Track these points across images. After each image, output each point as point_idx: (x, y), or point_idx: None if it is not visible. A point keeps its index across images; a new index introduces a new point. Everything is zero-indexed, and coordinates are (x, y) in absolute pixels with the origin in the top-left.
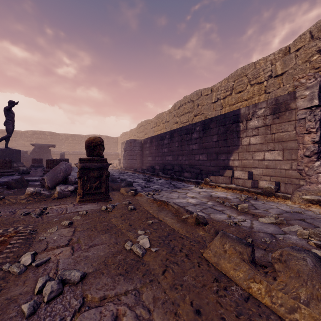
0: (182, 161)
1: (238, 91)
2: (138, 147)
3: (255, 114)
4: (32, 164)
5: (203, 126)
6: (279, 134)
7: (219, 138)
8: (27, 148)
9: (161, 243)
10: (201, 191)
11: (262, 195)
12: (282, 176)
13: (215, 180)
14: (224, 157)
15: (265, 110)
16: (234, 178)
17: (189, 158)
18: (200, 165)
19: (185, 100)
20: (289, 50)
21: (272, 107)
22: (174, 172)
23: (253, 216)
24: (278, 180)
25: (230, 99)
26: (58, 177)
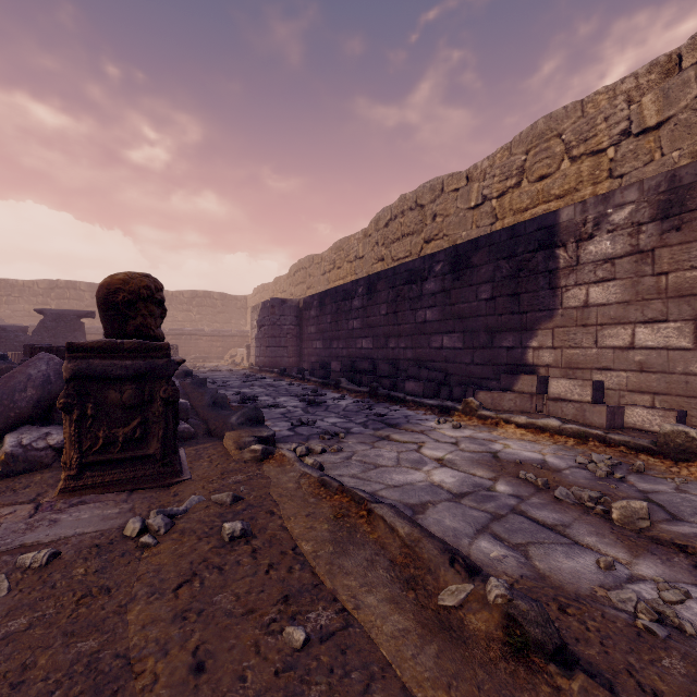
0: (398, 351)
1: (538, 175)
2: (290, 317)
3: (603, 222)
4: (24, 358)
5: (453, 262)
6: (681, 274)
7: (497, 291)
8: (36, 320)
9: None
10: (460, 437)
11: (655, 455)
12: (693, 395)
13: (493, 404)
14: (511, 340)
15: (636, 208)
16: (548, 399)
17: (415, 343)
18: (446, 361)
19: (402, 205)
20: (678, 62)
21: (659, 199)
22: (378, 380)
23: (693, 560)
24: (679, 405)
25: (517, 196)
26: (18, 403)
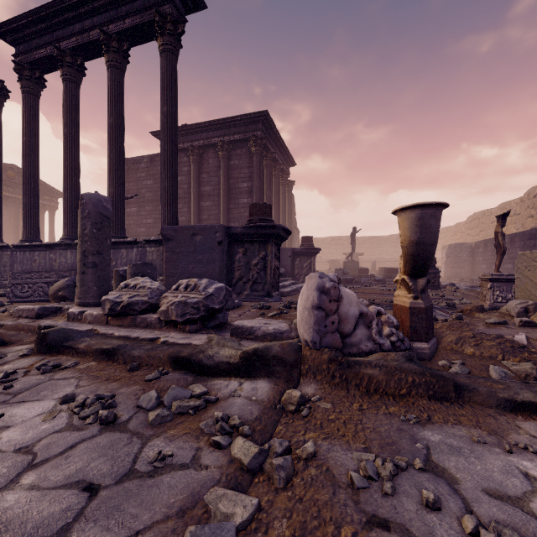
0: None
1: None
2: (466, 252)
3: None
4: None
5: None
6: None
7: None
8: (326, 255)
9: (464, 295)
10: None
11: None
12: None
13: None
14: None
15: None
16: None
17: None
18: None
19: None
20: None
21: None
22: None
23: None
24: None
25: None
26: None
